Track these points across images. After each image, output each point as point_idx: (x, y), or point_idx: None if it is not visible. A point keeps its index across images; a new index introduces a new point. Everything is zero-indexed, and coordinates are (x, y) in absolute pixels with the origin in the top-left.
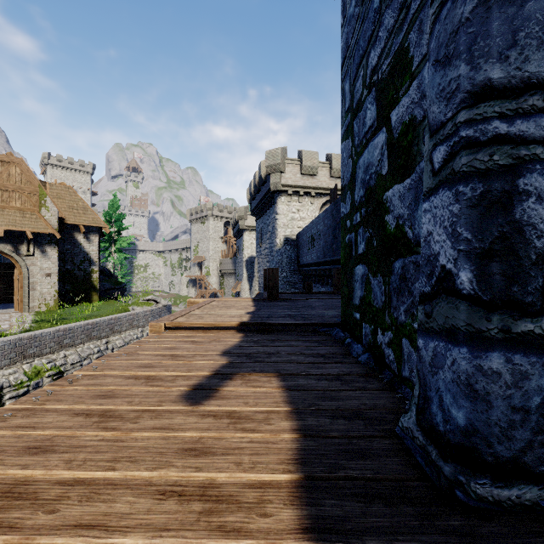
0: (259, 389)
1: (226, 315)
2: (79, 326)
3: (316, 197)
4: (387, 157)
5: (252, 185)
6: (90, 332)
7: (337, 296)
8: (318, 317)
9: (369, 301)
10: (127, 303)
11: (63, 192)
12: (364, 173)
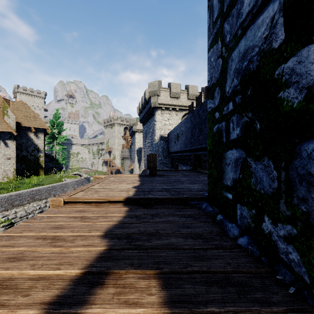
0: (134, 311)
1: (117, 189)
2: (26, 192)
3: (179, 111)
4: (283, 24)
5: (140, 104)
6: (34, 196)
7: (195, 172)
8: (187, 191)
9: (247, 184)
10: (61, 176)
11: (21, 106)
12: (239, 62)
